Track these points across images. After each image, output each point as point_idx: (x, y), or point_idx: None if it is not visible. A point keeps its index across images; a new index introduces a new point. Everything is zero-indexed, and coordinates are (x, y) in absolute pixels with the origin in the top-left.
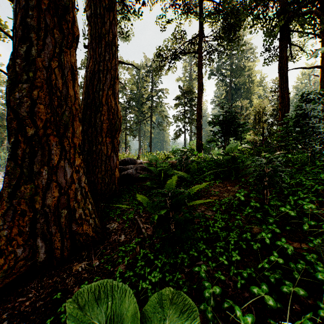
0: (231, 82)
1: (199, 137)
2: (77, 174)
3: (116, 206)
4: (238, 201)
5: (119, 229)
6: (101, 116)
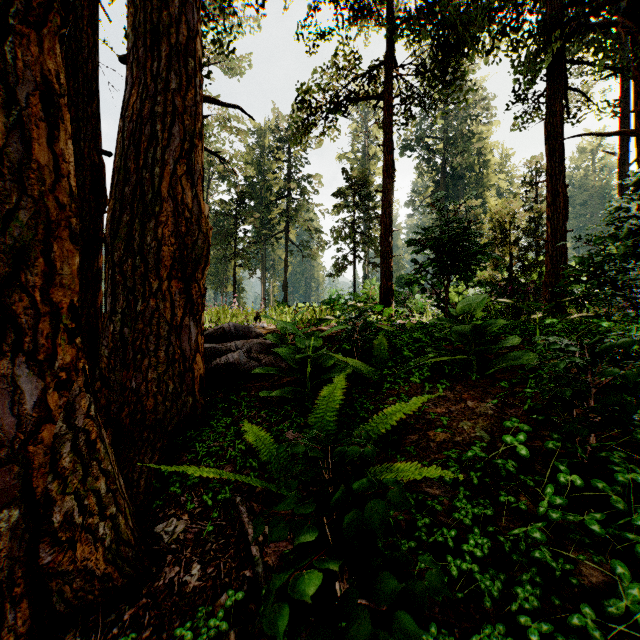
0: (445, 163)
1: (387, 274)
2: (64, 392)
3: (190, 456)
4: (513, 461)
5: (188, 540)
6: (157, 226)
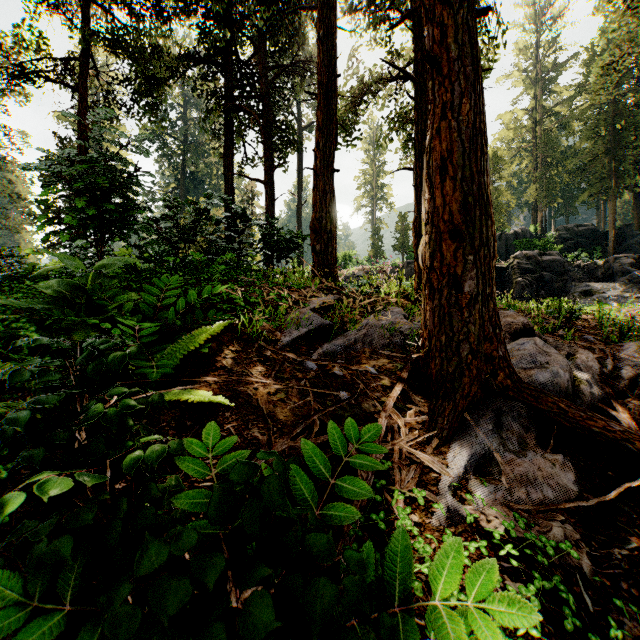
0: (184, 164)
1: None
2: None
3: None
4: None
5: None
6: None
